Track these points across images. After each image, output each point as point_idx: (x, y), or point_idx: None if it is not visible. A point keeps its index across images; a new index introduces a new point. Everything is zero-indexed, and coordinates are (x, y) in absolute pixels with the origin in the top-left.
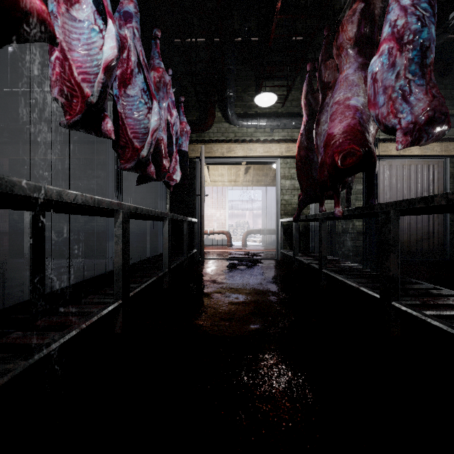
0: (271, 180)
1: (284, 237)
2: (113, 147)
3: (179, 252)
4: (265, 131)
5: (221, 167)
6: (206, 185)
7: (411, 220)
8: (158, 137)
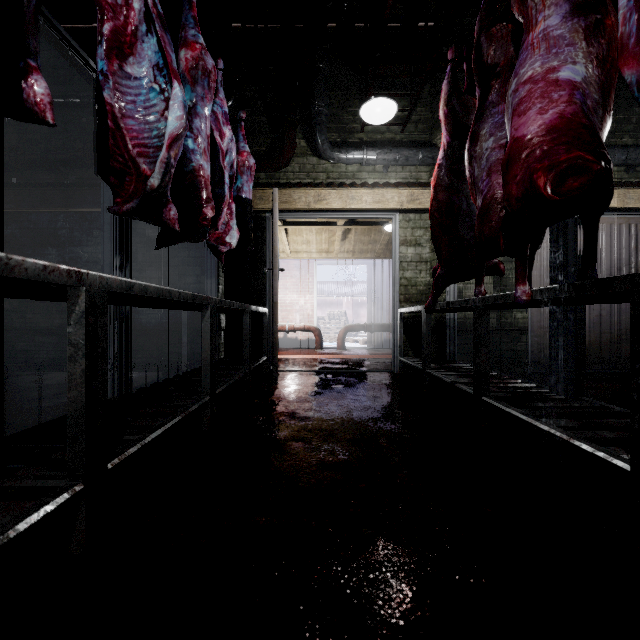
0: (381, 250)
1: (405, 336)
2: (99, 171)
3: (237, 362)
4: (375, 170)
5: (307, 229)
6: (283, 257)
7: (603, 311)
8: (194, 166)
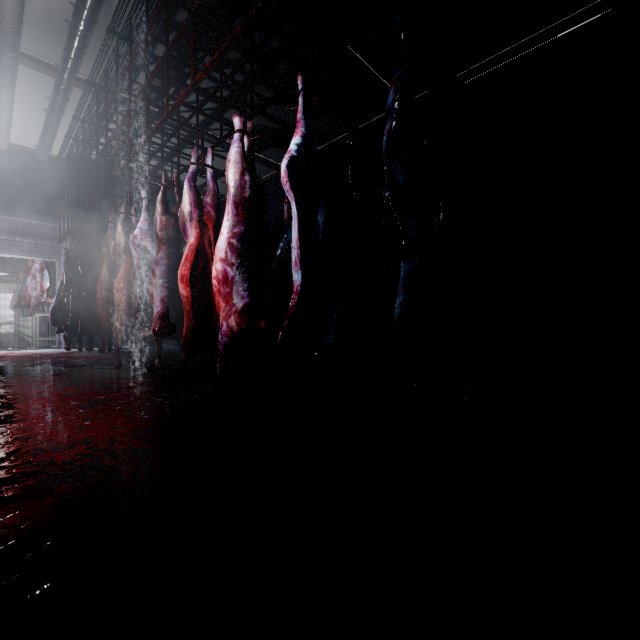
0: None
1: None
2: None
3: None
4: (7, 276)
5: None
6: None
7: None
8: None
